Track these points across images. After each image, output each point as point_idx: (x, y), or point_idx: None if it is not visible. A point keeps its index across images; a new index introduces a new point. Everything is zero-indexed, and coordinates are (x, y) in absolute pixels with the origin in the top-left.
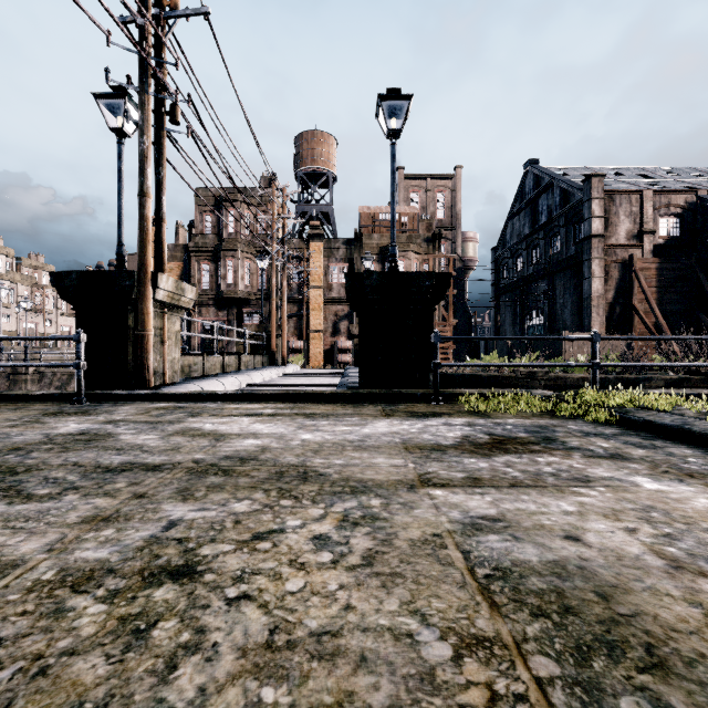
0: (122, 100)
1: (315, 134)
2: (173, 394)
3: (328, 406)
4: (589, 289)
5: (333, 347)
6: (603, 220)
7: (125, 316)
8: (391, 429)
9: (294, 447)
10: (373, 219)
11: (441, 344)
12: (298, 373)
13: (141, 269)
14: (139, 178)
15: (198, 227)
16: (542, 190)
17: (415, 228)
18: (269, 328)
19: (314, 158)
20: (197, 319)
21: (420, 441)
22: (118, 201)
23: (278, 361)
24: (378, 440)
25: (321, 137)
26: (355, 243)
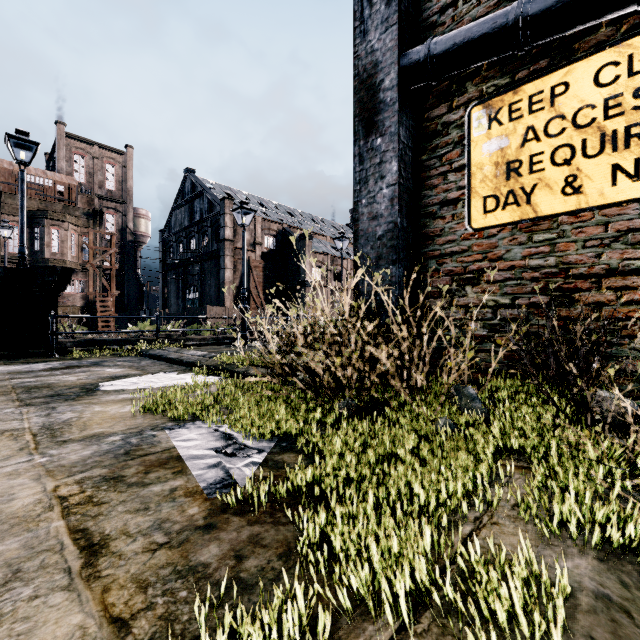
0: None
1: None
2: None
3: None
4: (224, 276)
5: None
6: (233, 230)
7: None
8: (4, 369)
9: None
10: (17, 178)
11: (103, 313)
12: None
13: None
14: None
15: None
16: (197, 196)
17: (74, 199)
18: None
19: None
20: None
21: (21, 371)
22: None
23: None
24: None
25: None
26: None
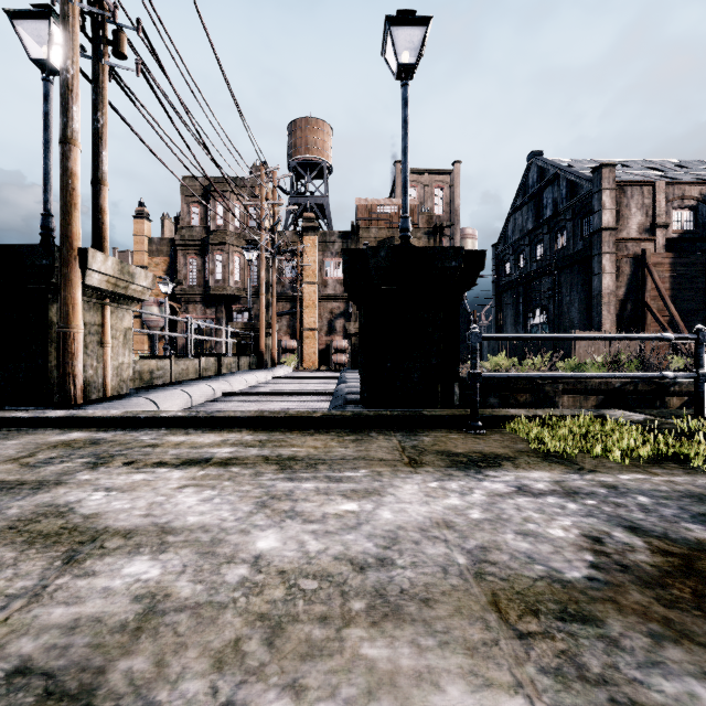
0: (47, 22)
1: (310, 121)
2: (97, 417)
3: (317, 439)
4: (599, 285)
5: (328, 347)
6: (614, 213)
7: (44, 308)
8: (432, 510)
9: (226, 601)
10: (370, 211)
11: None
12: (288, 376)
13: (63, 243)
14: (61, 118)
15: (185, 219)
16: (547, 183)
17: (415, 221)
18: (257, 326)
19: (308, 147)
20: (183, 316)
21: (514, 566)
22: (44, 157)
23: (267, 362)
24: (420, 561)
25: (315, 125)
26: (352, 237)
